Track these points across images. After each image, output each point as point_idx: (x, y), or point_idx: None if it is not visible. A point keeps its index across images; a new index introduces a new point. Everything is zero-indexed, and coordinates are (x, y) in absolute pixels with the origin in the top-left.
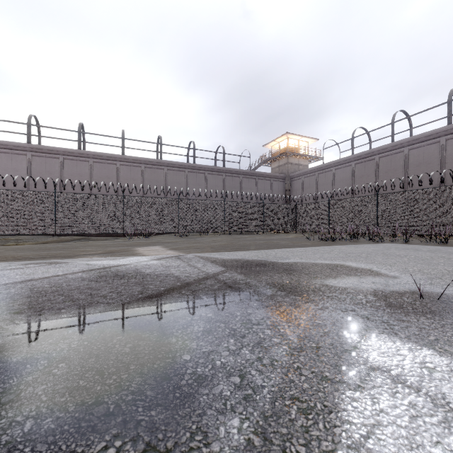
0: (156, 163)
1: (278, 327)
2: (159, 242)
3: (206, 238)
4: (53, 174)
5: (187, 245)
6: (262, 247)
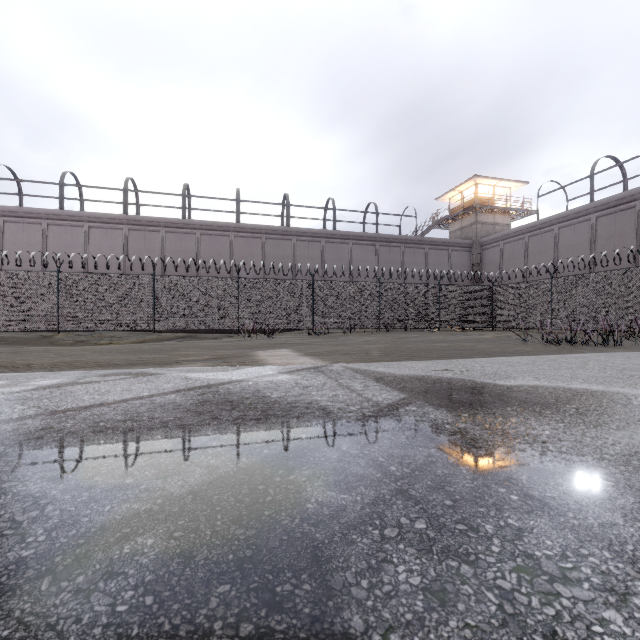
0: (282, 231)
1: (634, 601)
2: (287, 343)
3: (353, 338)
4: (153, 252)
5: (328, 349)
6: (449, 354)
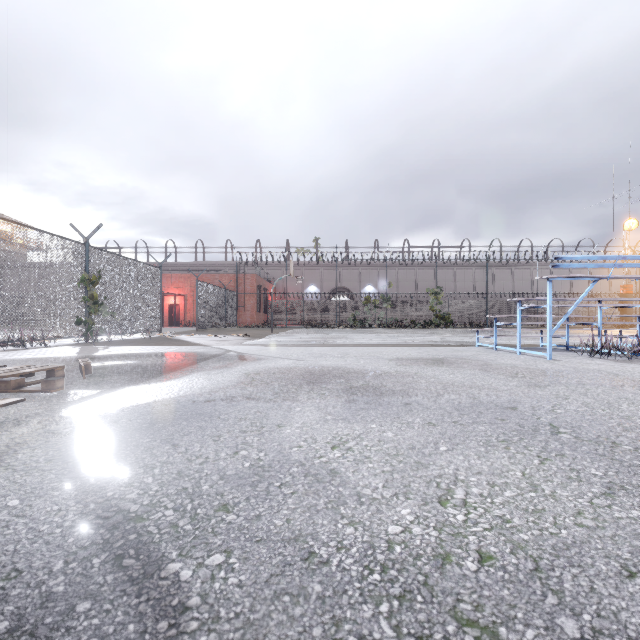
0: None
1: None
2: None
3: None
4: None
5: None
6: None
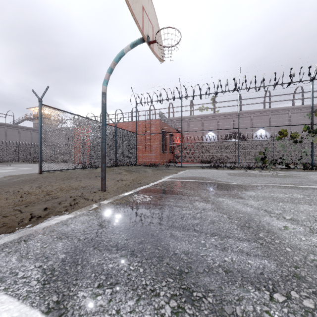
0: None
1: None
2: None
3: None
4: None
5: None
6: None
